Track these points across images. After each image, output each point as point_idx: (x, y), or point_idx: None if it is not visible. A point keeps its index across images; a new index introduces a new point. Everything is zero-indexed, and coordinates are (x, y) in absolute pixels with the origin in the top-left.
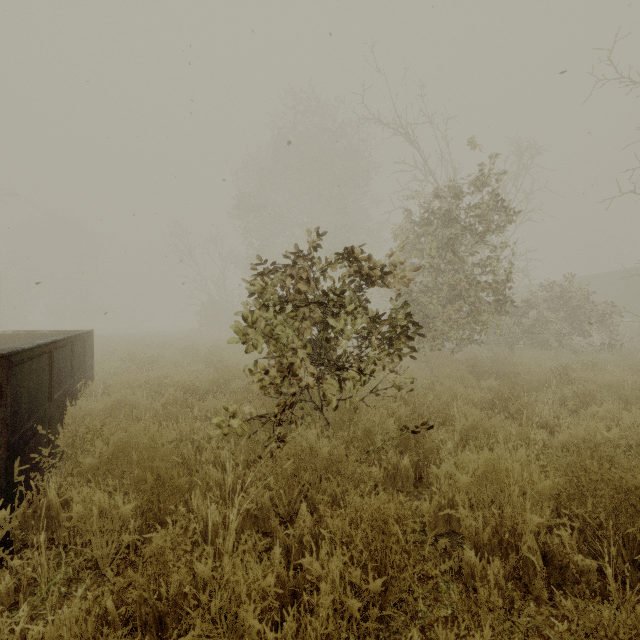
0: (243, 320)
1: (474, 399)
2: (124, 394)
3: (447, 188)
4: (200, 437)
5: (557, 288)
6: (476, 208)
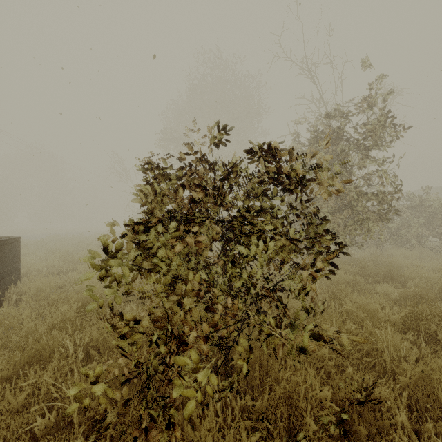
0: (104, 246)
1: (393, 321)
2: (7, 315)
3: (333, 112)
4: (64, 393)
5: (416, 198)
6: (365, 125)
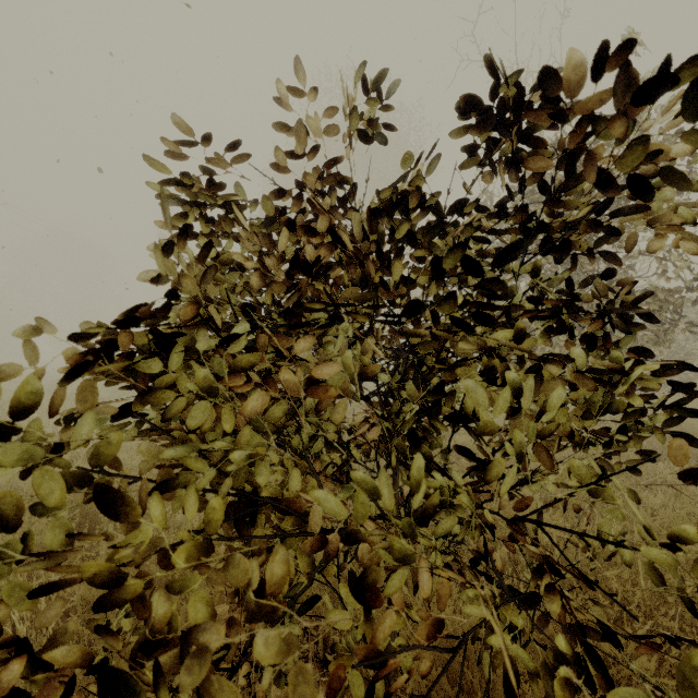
0: None
1: None
2: None
3: None
4: None
5: None
6: None
